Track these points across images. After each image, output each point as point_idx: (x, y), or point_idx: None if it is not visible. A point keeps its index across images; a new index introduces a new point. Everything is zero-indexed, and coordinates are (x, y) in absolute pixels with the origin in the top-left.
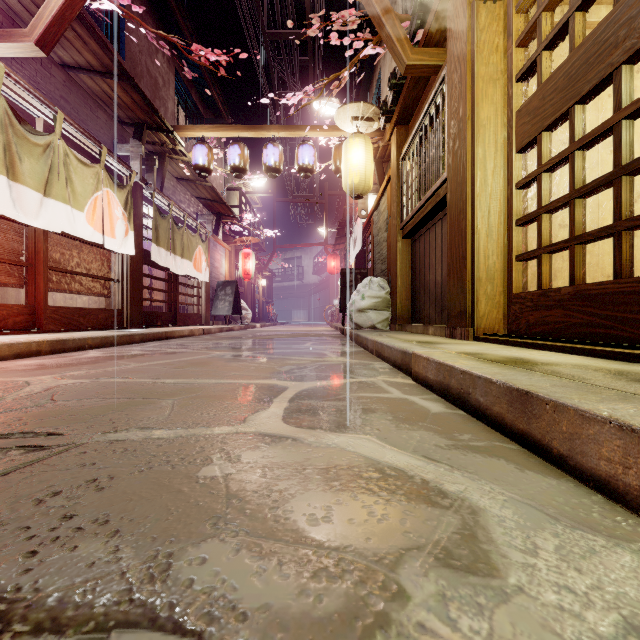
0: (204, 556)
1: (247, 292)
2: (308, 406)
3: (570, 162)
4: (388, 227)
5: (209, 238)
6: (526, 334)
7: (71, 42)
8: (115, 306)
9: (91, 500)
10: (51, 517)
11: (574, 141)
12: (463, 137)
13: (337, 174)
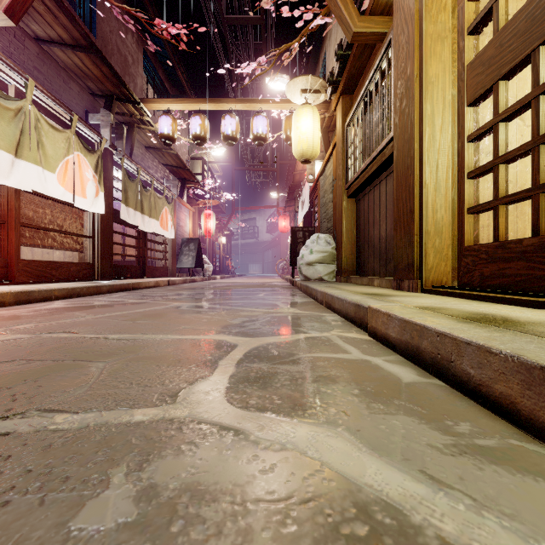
0: None
1: (209, 248)
2: (257, 372)
3: (534, 107)
4: (333, 189)
5: (175, 200)
6: (480, 287)
7: (42, 16)
8: (87, 260)
9: None
10: None
11: (539, 84)
12: (411, 95)
13: (287, 142)
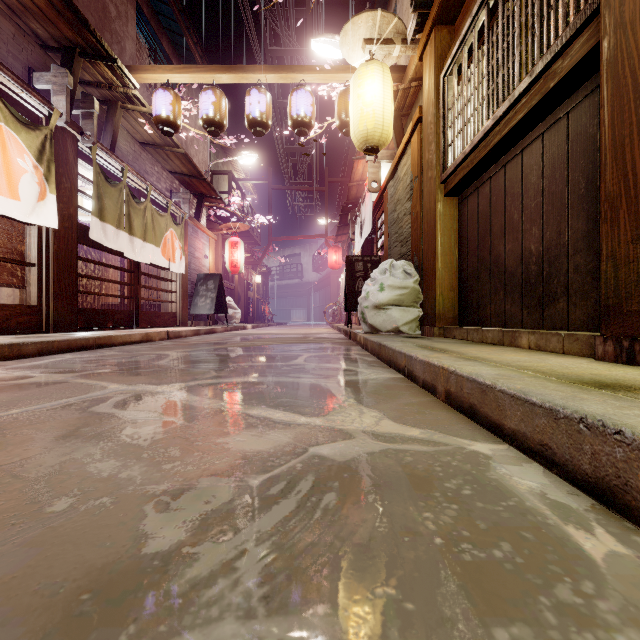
0: None
1: (240, 289)
2: None
3: None
4: (413, 193)
5: (187, 222)
6: None
7: None
8: (30, 301)
9: None
10: None
11: None
12: None
13: (342, 130)
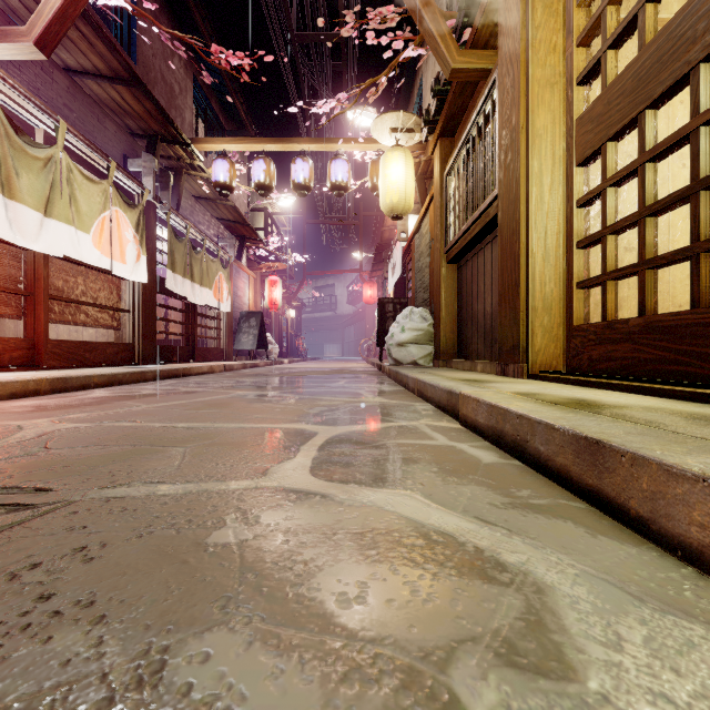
0: (208, 651)
1: (274, 324)
2: (340, 455)
3: (640, 175)
4: (431, 251)
5: (231, 264)
6: (588, 371)
7: (75, 43)
8: (125, 340)
9: (76, 574)
10: (24, 597)
11: (644, 151)
12: (516, 149)
13: (374, 192)
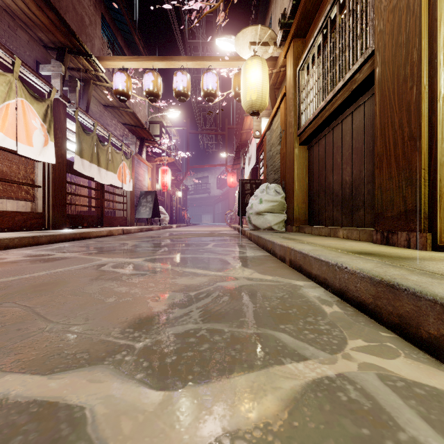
0: None
1: (167, 201)
2: None
3: None
4: (281, 140)
5: (133, 156)
6: None
7: None
8: (38, 209)
9: None
10: None
11: None
12: None
13: (236, 98)
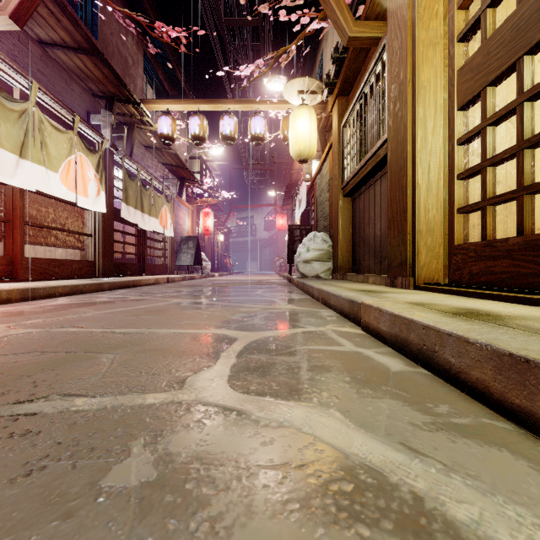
0: None
1: (207, 246)
2: (257, 362)
3: (518, 113)
4: (330, 188)
5: (174, 199)
6: (469, 284)
7: (46, 20)
8: (88, 258)
9: None
10: None
11: (523, 92)
12: (404, 99)
13: (285, 142)
